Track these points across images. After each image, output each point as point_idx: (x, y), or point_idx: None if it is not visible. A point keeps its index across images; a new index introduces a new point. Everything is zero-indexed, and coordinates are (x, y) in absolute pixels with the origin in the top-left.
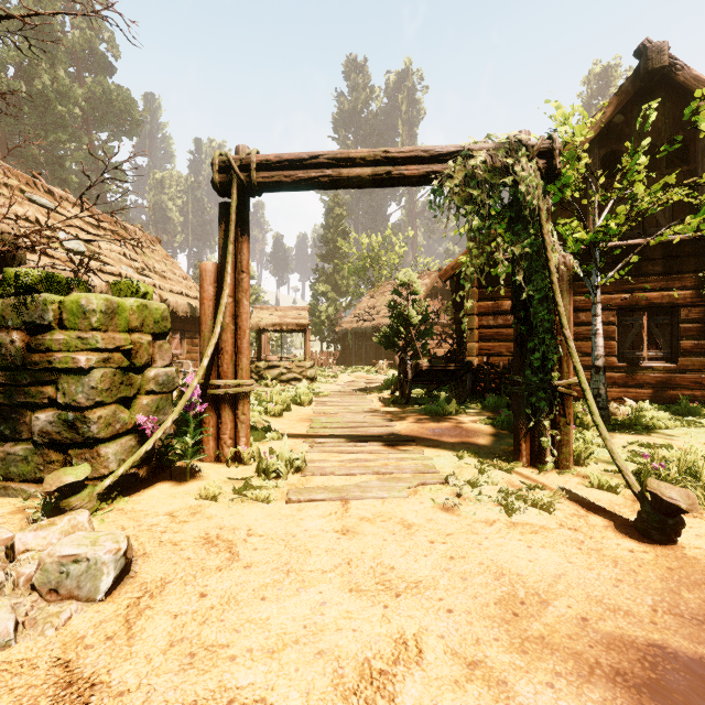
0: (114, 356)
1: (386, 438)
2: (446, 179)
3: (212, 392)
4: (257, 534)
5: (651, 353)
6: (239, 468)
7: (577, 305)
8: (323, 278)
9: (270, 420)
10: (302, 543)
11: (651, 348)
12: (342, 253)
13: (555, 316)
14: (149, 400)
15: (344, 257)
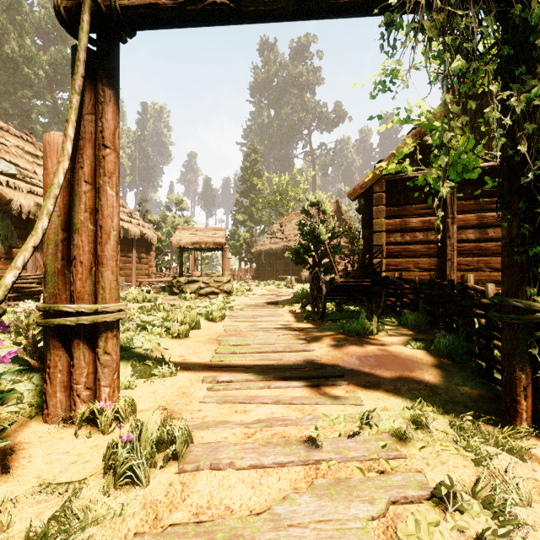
0: None
1: (307, 374)
2: None
3: (56, 322)
4: None
5: None
6: (89, 441)
7: (486, 221)
8: (242, 210)
9: (171, 343)
10: None
11: None
12: (257, 190)
13: None
14: None
15: (258, 193)
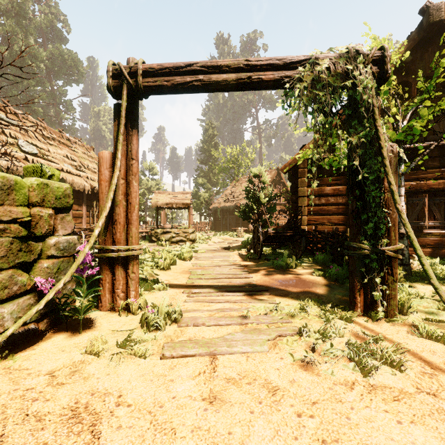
0: (10, 227)
1: (246, 289)
2: (297, 81)
3: (107, 255)
4: (125, 403)
5: (430, 223)
6: (128, 317)
7: None
8: (202, 174)
9: (159, 273)
10: (168, 418)
11: (430, 220)
12: (214, 159)
13: (384, 194)
14: (49, 263)
15: (215, 161)
